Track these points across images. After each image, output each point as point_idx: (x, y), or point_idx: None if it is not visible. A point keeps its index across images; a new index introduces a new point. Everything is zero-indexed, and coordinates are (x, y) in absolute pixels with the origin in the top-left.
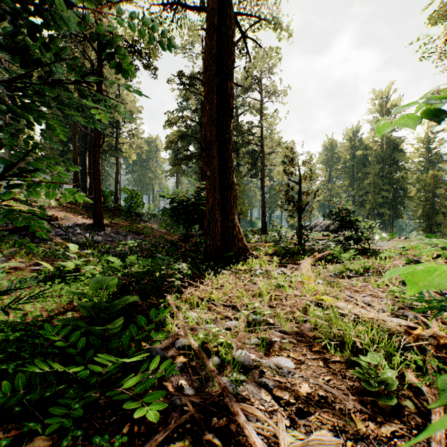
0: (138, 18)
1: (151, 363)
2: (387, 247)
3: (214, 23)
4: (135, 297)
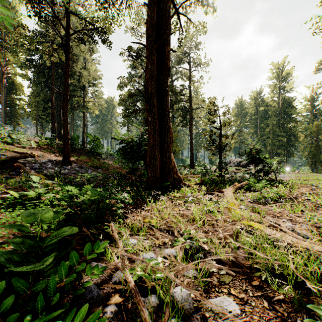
0: None
1: (77, 315)
2: (287, 178)
3: None
4: (74, 229)
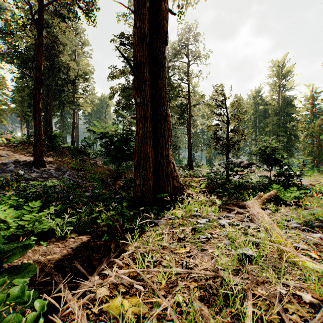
0: None
1: None
2: (304, 182)
3: None
4: None
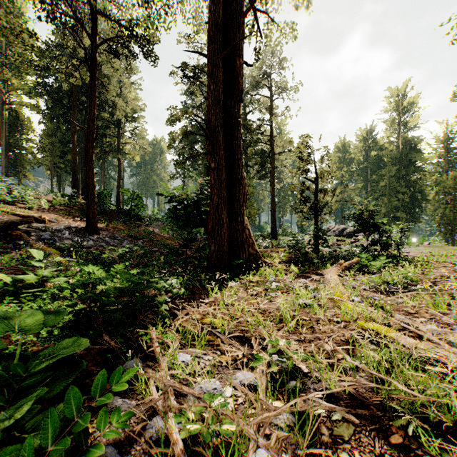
0: None
1: None
2: (414, 253)
3: None
4: (83, 341)
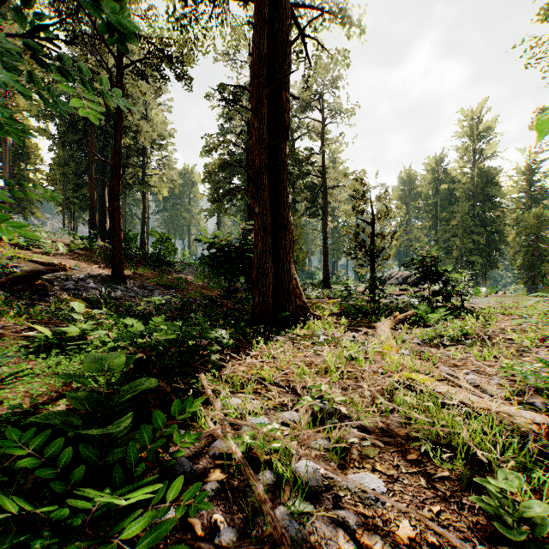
0: (167, 12)
1: (170, 489)
2: (483, 305)
3: (264, 15)
4: (153, 381)
